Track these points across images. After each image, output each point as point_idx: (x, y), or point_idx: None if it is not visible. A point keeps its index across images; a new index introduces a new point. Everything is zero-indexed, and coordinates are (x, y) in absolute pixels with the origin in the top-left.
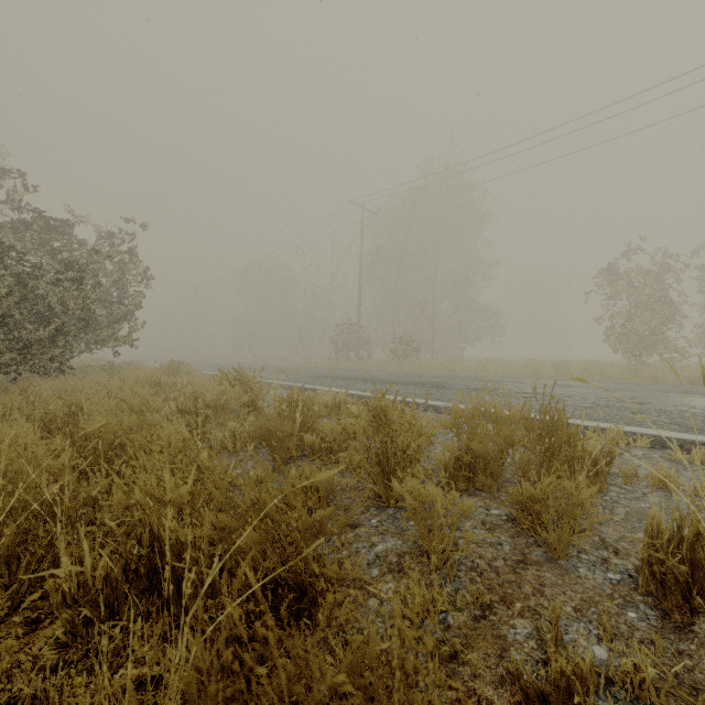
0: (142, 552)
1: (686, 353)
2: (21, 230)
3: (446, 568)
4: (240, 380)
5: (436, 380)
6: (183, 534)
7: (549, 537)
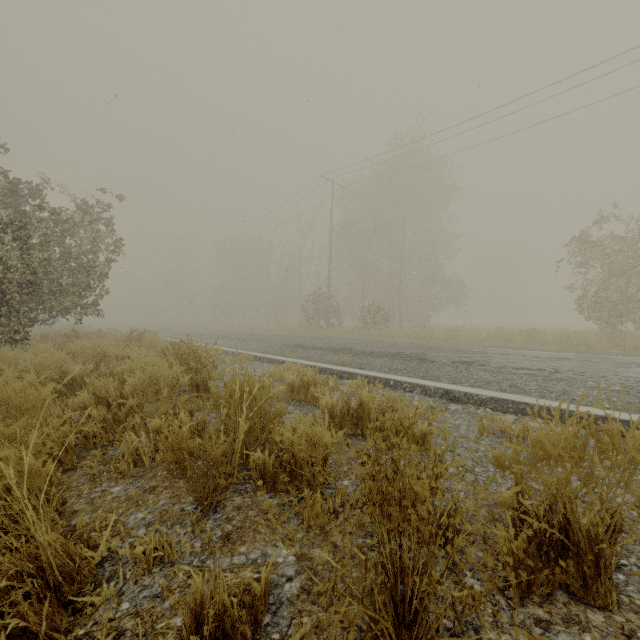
0: None
1: None
2: None
3: None
4: (190, 355)
5: (413, 351)
6: None
7: None
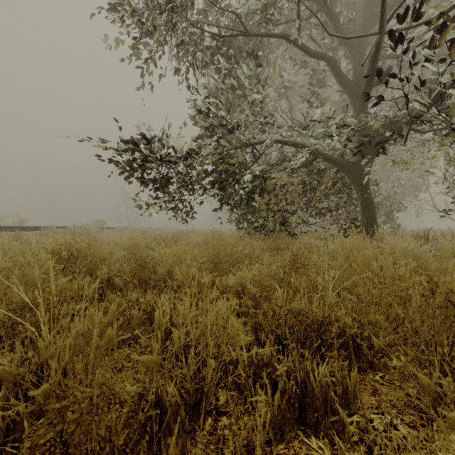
0: None
1: None
2: None
3: None
4: None
5: None
6: None
7: None
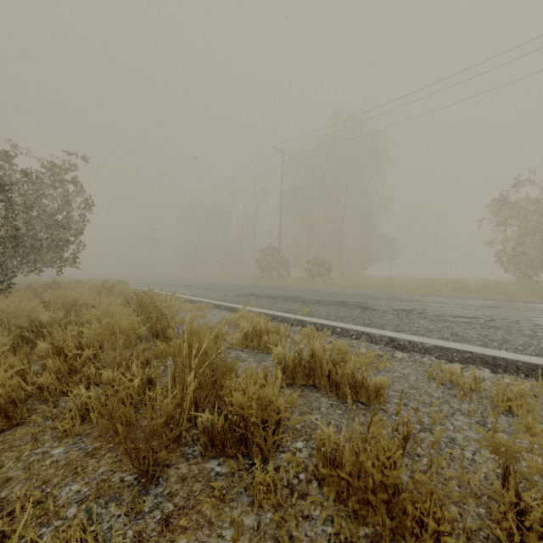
0: None
1: None
2: None
3: None
4: (150, 304)
5: (356, 299)
6: None
7: None
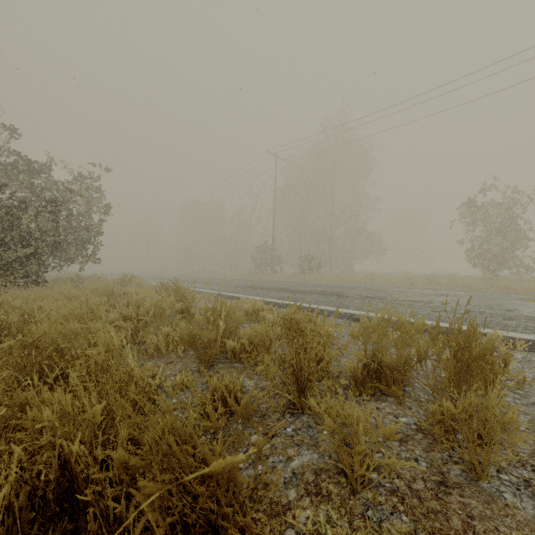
0: (50, 477)
1: (531, 268)
2: (6, 171)
3: (365, 492)
4: (176, 291)
5: (335, 290)
6: (96, 455)
7: (468, 457)
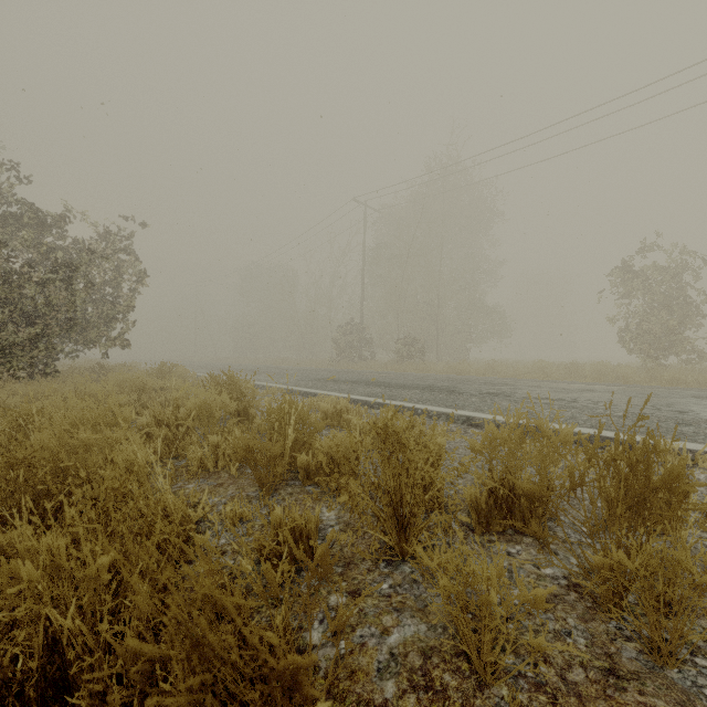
0: (31, 665)
1: (706, 354)
2: (4, 224)
3: (498, 685)
4: (231, 385)
5: (445, 384)
6: (101, 630)
7: (649, 632)
